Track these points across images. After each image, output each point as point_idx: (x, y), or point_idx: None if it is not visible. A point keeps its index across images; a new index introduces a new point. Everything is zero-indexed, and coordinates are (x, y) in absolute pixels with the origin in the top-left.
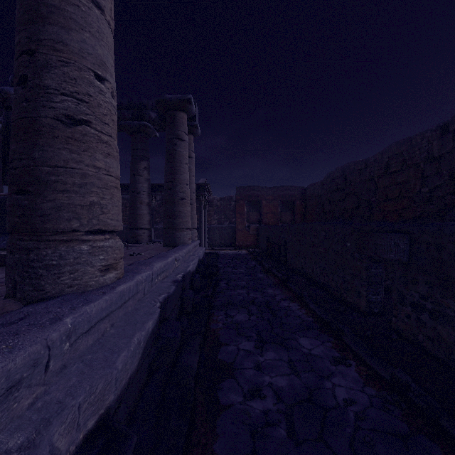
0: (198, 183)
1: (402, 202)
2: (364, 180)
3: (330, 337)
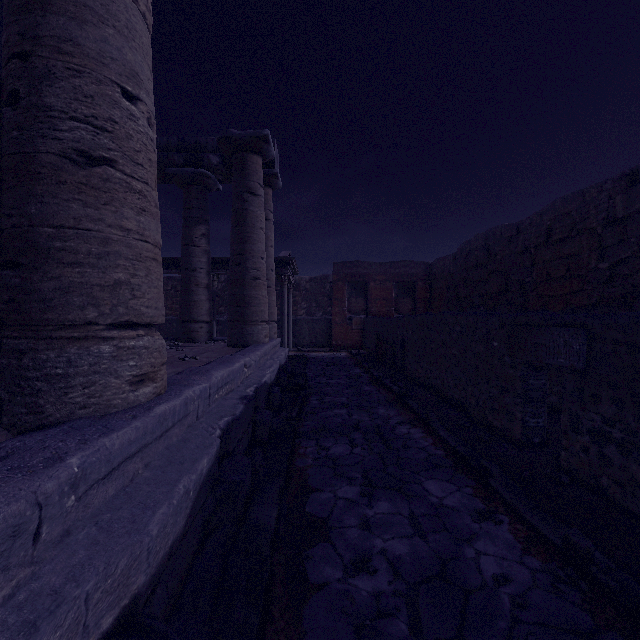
0: (279, 256)
1: (570, 283)
2: (515, 252)
3: (470, 479)
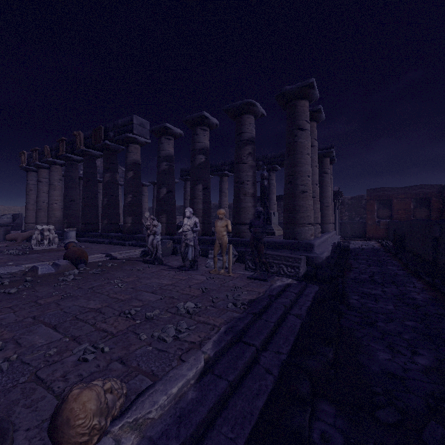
0: (333, 191)
1: None
2: None
3: (403, 267)
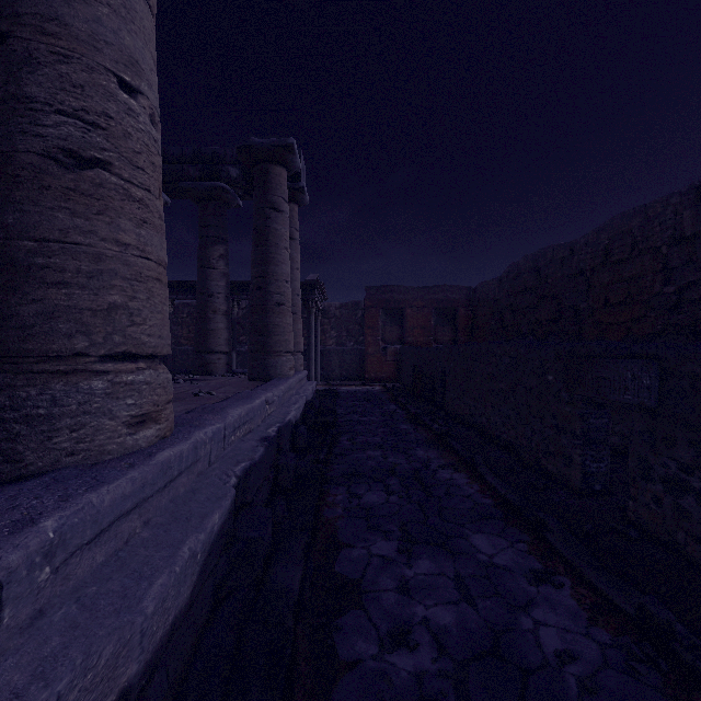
0: (306, 280)
1: (631, 309)
2: (568, 275)
3: (523, 533)
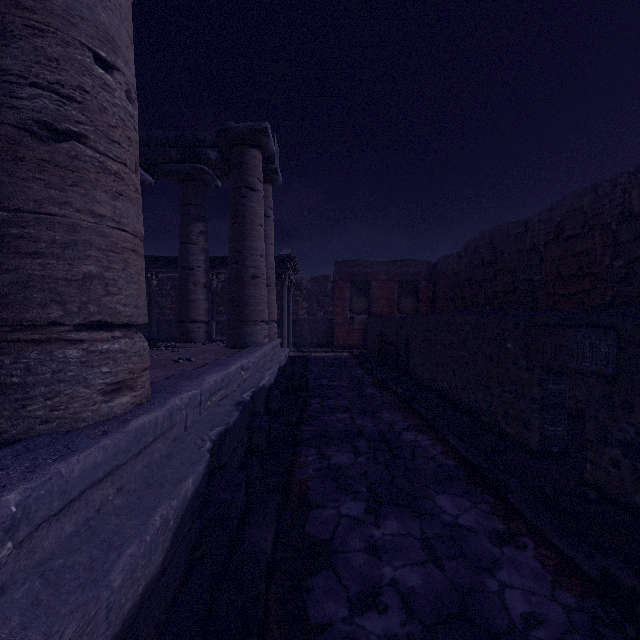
0: (279, 255)
1: (582, 281)
2: (523, 249)
3: (485, 494)
